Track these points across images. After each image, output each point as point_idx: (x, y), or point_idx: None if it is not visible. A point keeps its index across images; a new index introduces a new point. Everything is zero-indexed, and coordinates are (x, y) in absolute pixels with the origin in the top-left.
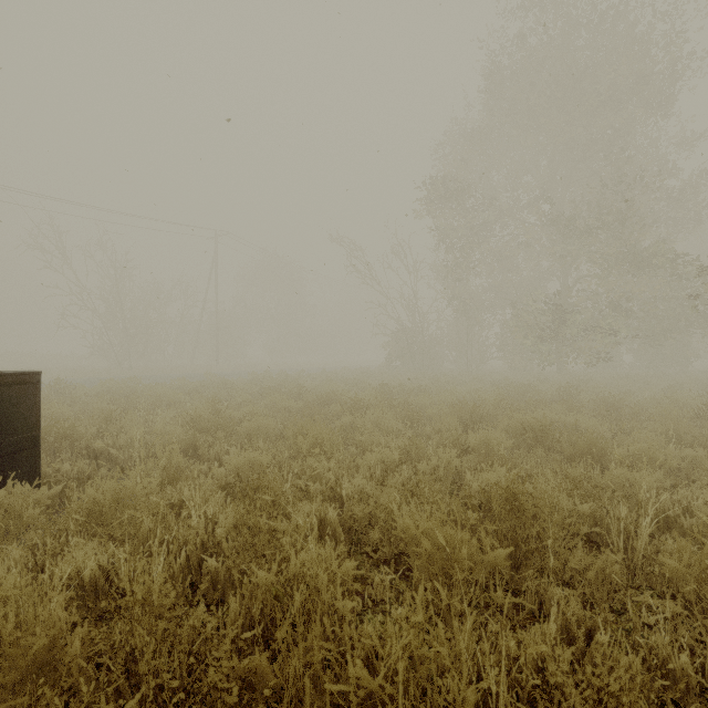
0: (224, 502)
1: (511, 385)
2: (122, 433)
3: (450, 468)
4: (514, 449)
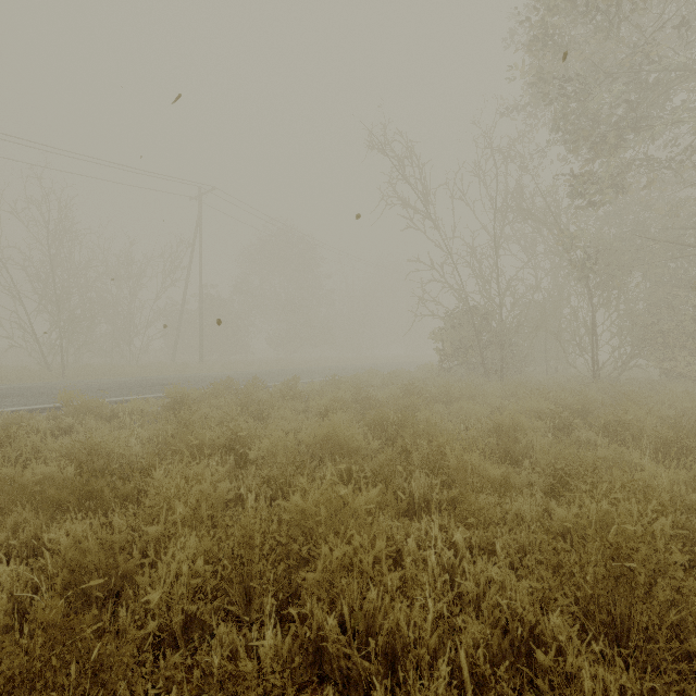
0: None
1: None
2: None
3: None
4: None
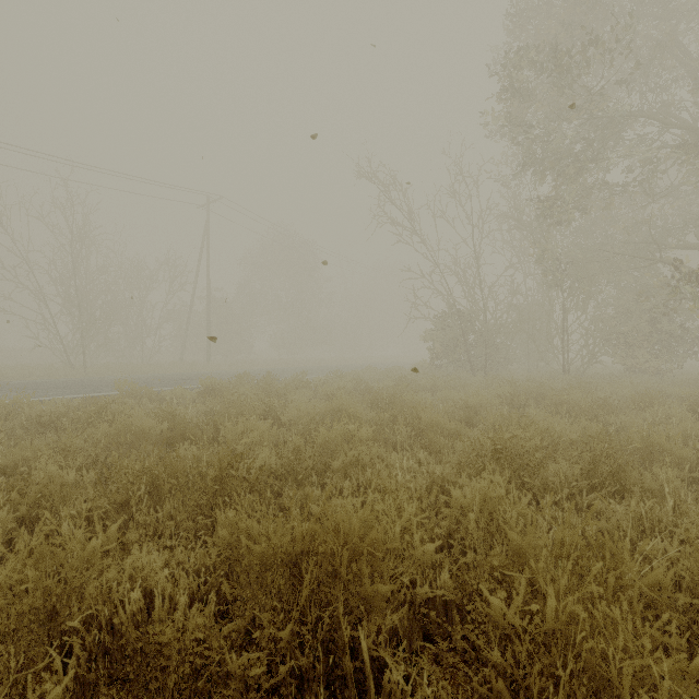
0: None
1: None
2: None
3: None
4: None
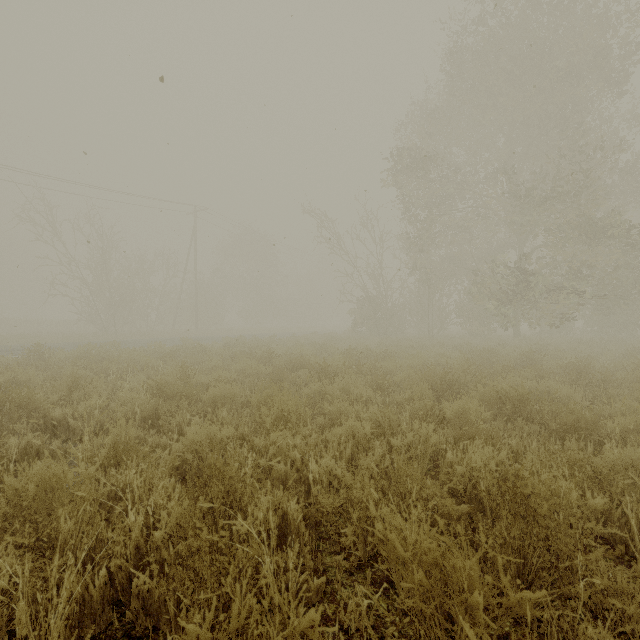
0: (171, 490)
1: (475, 350)
2: (86, 399)
3: (428, 445)
4: (490, 419)
